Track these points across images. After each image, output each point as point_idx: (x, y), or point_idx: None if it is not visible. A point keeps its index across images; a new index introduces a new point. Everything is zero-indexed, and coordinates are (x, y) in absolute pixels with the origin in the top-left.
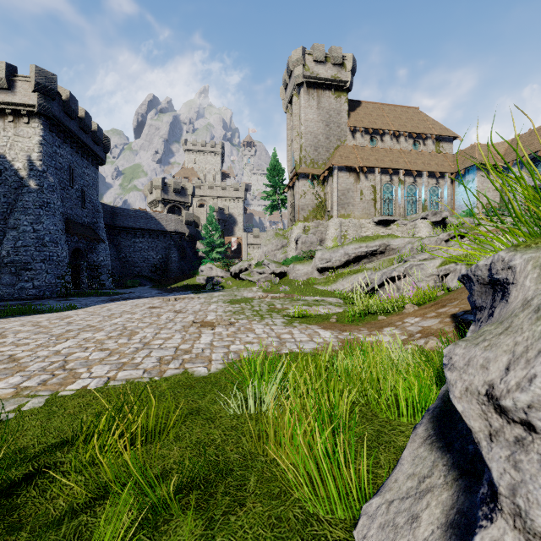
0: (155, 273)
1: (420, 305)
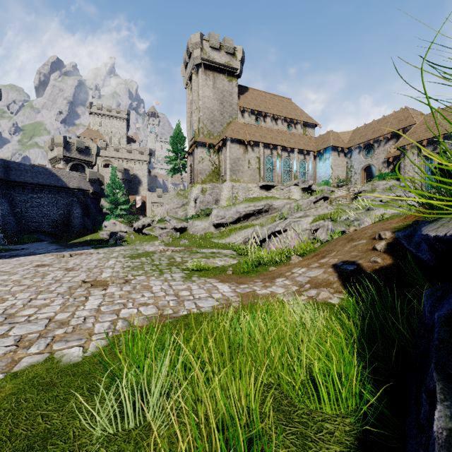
0: (55, 228)
1: (303, 256)
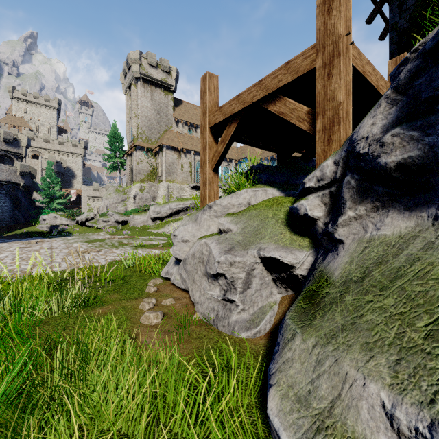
0: None
1: None
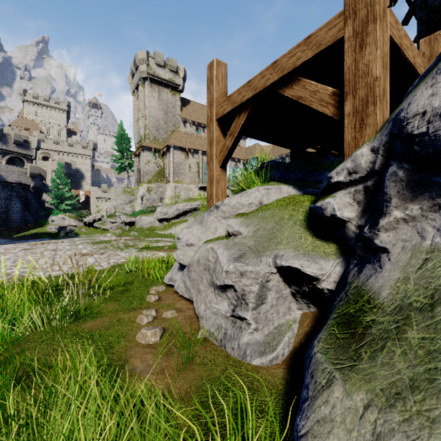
0: None
1: None
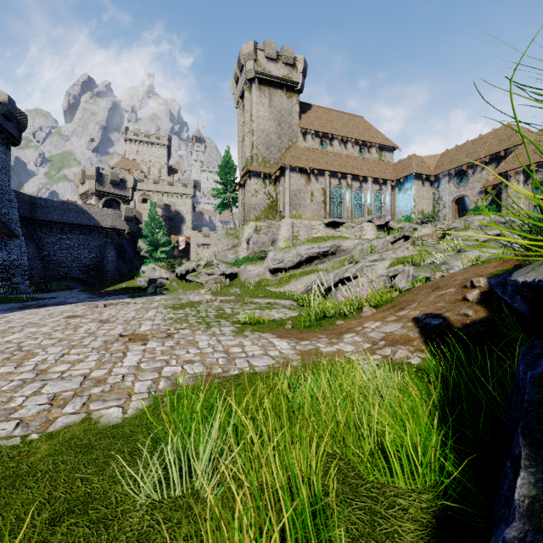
0: (87, 274)
1: (377, 308)
